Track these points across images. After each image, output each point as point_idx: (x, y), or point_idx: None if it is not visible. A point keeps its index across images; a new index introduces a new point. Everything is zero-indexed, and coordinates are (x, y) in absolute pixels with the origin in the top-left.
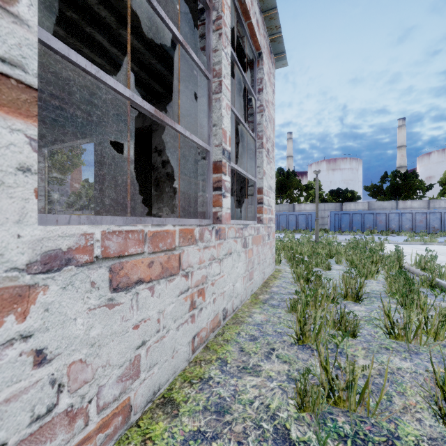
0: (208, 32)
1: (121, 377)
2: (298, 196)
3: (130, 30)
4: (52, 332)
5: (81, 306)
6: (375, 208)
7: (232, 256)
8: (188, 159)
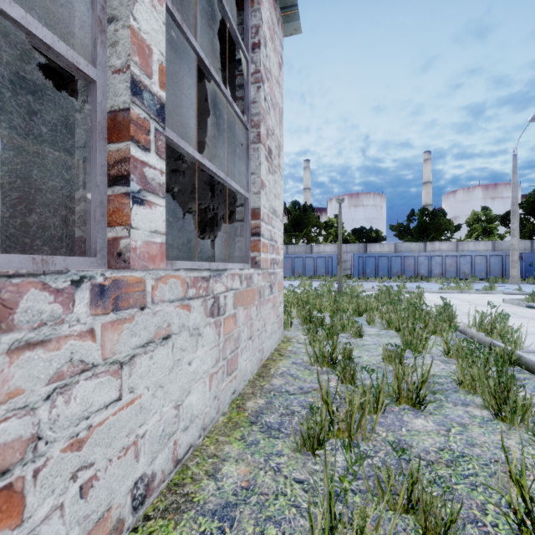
0: None
1: None
2: (317, 235)
3: None
4: None
5: None
6: (402, 250)
7: (172, 342)
8: None
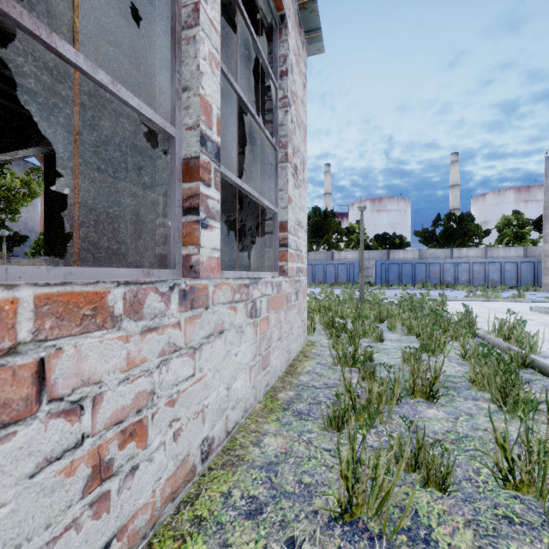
0: None
1: None
2: (338, 241)
3: None
4: None
5: None
6: (427, 256)
7: (225, 337)
8: None
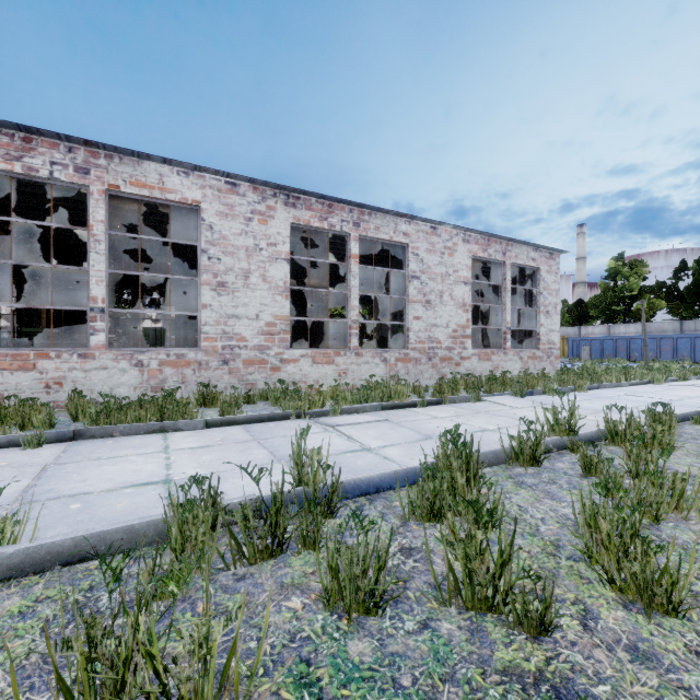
0: (502, 292)
1: (479, 374)
2: None
3: (474, 266)
4: (472, 363)
5: (475, 361)
6: None
7: (512, 361)
8: None
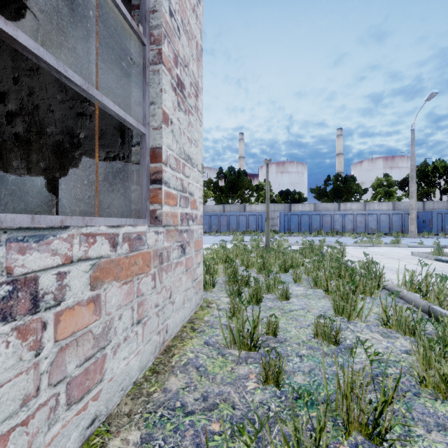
0: None
1: None
2: (249, 196)
3: None
4: None
5: None
6: (320, 209)
7: None
8: (52, 109)
